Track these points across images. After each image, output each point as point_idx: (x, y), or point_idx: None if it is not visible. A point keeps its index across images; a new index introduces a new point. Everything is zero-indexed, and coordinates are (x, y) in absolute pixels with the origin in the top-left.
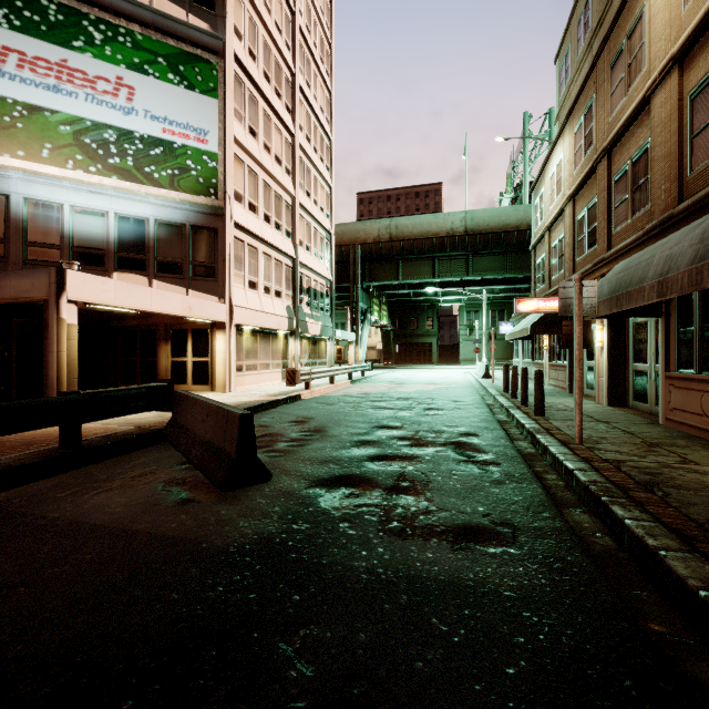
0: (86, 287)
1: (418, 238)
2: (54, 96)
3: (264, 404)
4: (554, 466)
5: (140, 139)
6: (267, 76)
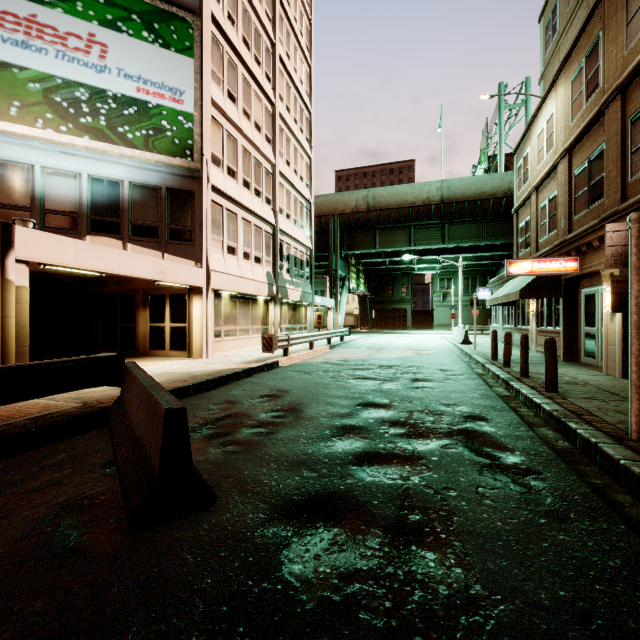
0: (40, 246)
1: (394, 208)
2: (23, 53)
3: (238, 373)
4: (616, 476)
5: (113, 98)
6: (246, 43)
